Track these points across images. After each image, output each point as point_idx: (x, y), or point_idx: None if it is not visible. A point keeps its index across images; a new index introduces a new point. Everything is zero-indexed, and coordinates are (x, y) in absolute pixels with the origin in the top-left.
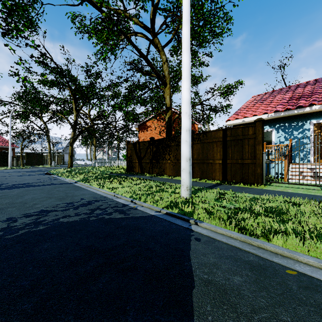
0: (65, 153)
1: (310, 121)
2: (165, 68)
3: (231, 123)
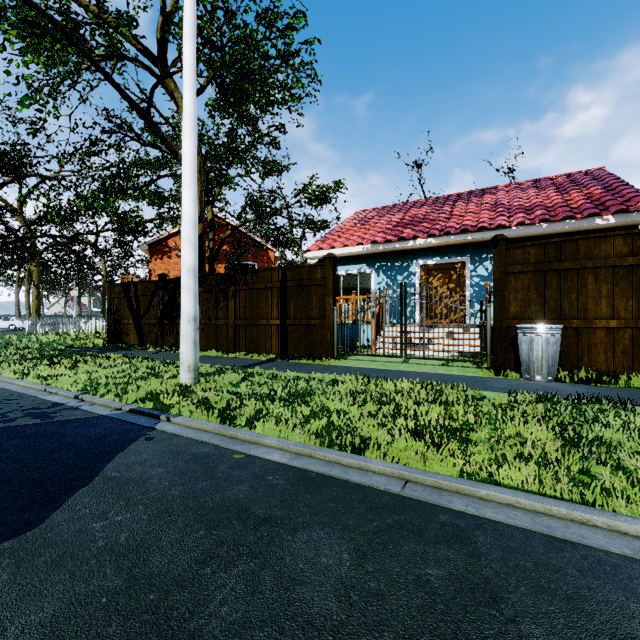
0: None
1: (417, 261)
2: None
3: (312, 256)
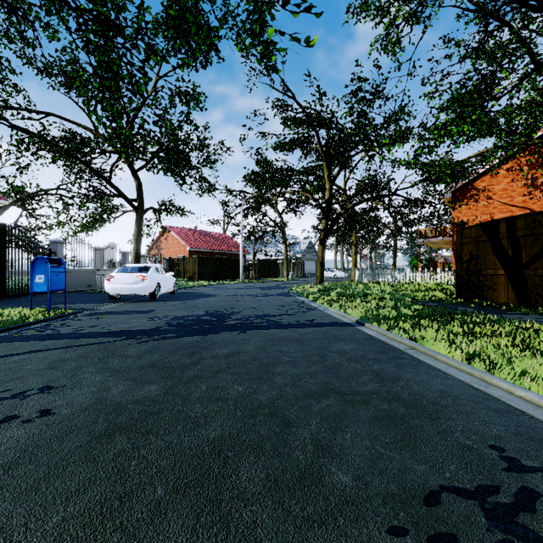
0: (305, 259)
1: None
2: None
3: None
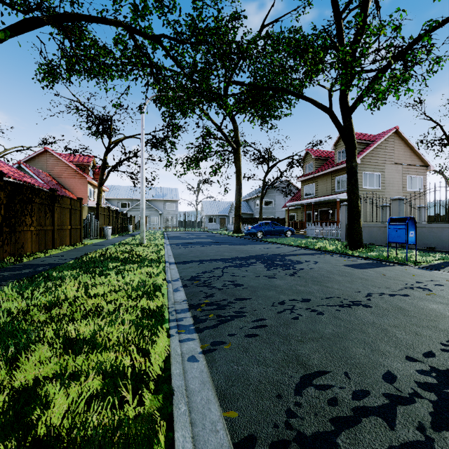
0: None
1: None
2: None
3: None
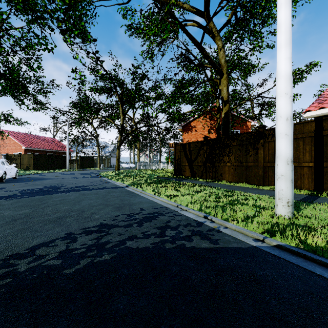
0: (112, 156)
1: None
2: (221, 55)
3: (311, 114)
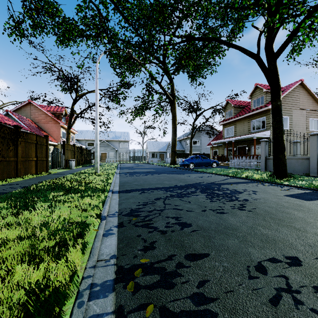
0: None
1: None
2: None
3: None
